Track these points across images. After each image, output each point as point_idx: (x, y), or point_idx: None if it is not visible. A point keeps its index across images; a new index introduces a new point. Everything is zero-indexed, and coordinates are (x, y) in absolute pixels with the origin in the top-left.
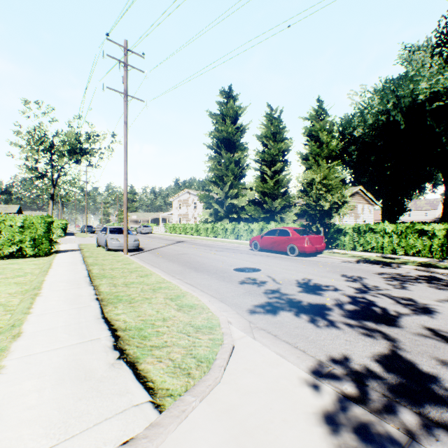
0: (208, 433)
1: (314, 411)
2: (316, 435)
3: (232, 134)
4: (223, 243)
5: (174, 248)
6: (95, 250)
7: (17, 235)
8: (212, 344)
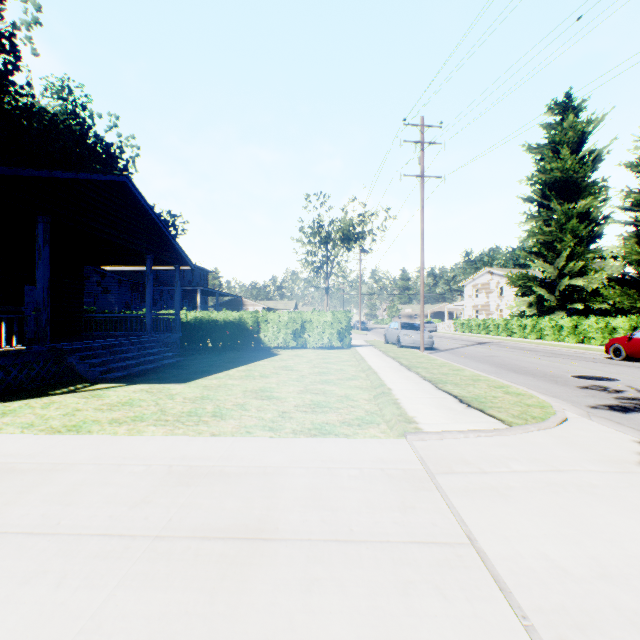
0: (545, 438)
1: (638, 450)
2: (633, 455)
3: (572, 171)
4: (554, 348)
5: (476, 349)
6: (386, 346)
7: (327, 329)
8: (544, 413)
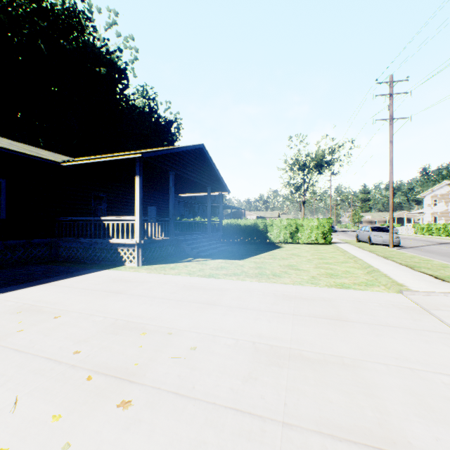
0: None
1: None
2: None
3: None
4: None
5: (439, 247)
6: (358, 243)
7: (314, 230)
8: None
